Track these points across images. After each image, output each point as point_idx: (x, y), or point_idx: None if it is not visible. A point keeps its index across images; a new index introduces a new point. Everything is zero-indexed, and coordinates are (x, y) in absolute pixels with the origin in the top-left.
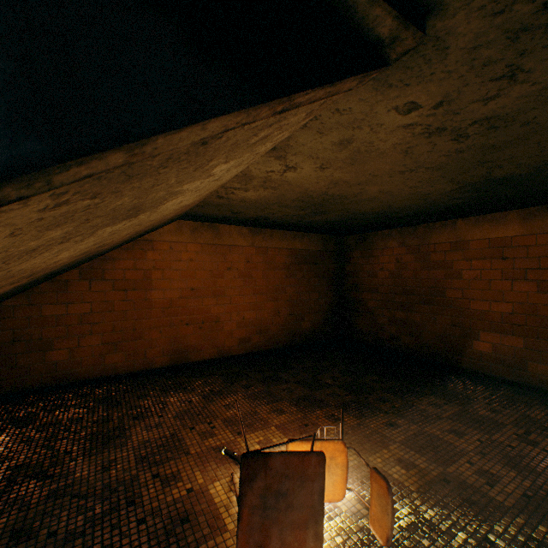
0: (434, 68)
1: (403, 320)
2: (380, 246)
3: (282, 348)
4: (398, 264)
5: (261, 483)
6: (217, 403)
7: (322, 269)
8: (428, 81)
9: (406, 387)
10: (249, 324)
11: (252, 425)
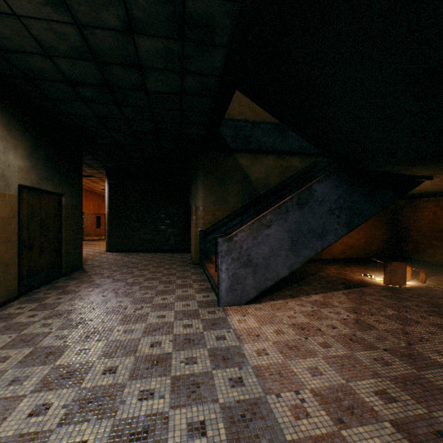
0: (436, 178)
1: (437, 246)
2: (422, 206)
3: (361, 258)
4: (434, 216)
5: (389, 267)
6: (347, 268)
7: (383, 219)
8: (435, 179)
9: (436, 272)
10: (345, 244)
11: (367, 273)
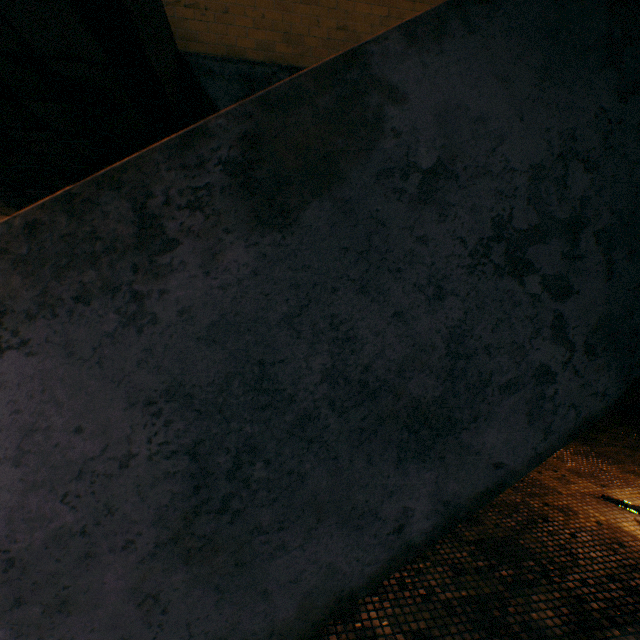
0: None
1: None
2: None
3: None
4: None
5: None
6: None
7: None
8: None
9: None
10: None
11: (610, 481)
